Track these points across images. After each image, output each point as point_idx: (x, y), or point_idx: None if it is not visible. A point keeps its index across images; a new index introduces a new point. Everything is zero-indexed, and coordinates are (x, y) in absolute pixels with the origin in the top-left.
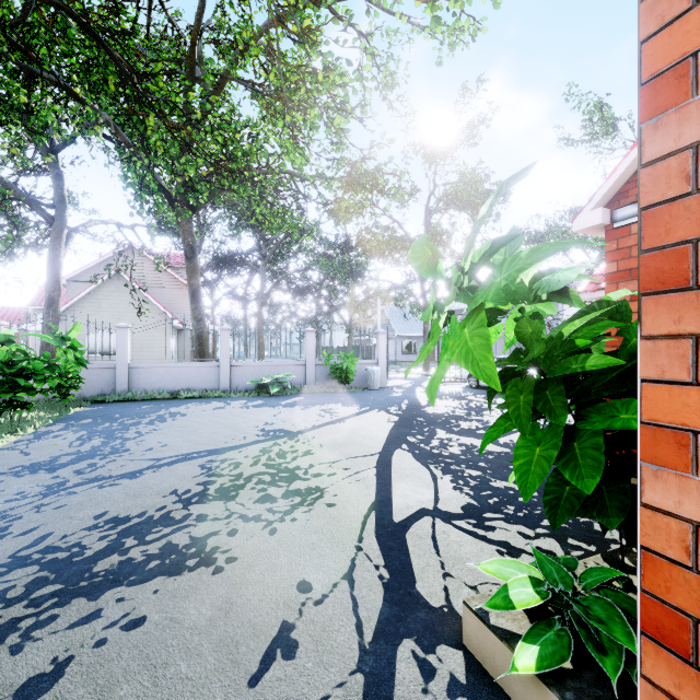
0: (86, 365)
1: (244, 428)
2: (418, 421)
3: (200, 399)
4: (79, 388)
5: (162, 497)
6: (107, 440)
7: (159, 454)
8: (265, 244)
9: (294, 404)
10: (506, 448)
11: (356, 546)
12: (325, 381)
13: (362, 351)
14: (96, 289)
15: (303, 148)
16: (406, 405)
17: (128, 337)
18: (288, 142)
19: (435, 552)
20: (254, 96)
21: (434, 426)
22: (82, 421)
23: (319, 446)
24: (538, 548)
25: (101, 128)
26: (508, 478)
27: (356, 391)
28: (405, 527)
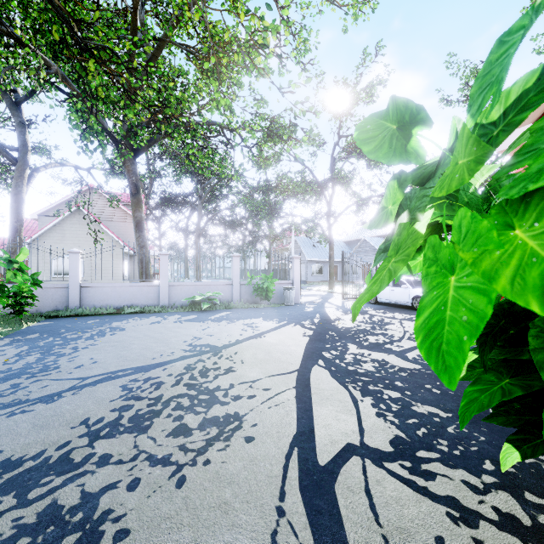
0: (43, 285)
1: (173, 342)
2: (330, 335)
3: (141, 314)
4: (33, 305)
5: (70, 428)
6: (43, 356)
7: (86, 372)
8: (201, 187)
9: (222, 318)
10: (417, 365)
11: (277, 507)
12: (249, 298)
13: (279, 273)
14: (61, 222)
15: (230, 103)
16: (318, 319)
17: (79, 261)
18: (213, 83)
19: (374, 519)
20: (188, 57)
21: (345, 340)
22: (29, 336)
23: (241, 363)
24: (495, 510)
25: (43, 70)
26: (428, 401)
27: (274, 306)
28: (332, 474)
